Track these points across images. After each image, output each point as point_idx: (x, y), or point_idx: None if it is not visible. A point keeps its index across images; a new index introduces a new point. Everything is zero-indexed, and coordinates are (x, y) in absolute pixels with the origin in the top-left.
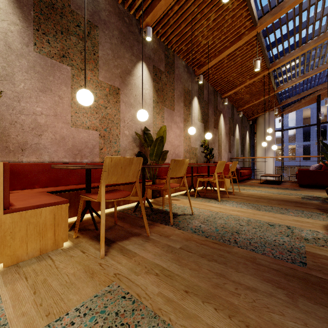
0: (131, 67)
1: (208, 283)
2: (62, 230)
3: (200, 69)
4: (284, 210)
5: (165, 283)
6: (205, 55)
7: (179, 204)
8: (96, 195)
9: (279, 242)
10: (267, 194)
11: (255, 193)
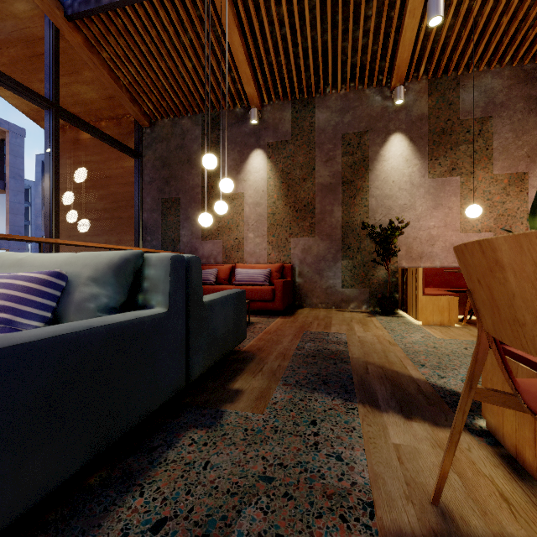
0: None
1: None
2: (454, 314)
3: None
4: None
5: None
6: None
7: None
8: None
9: None
10: None
11: None
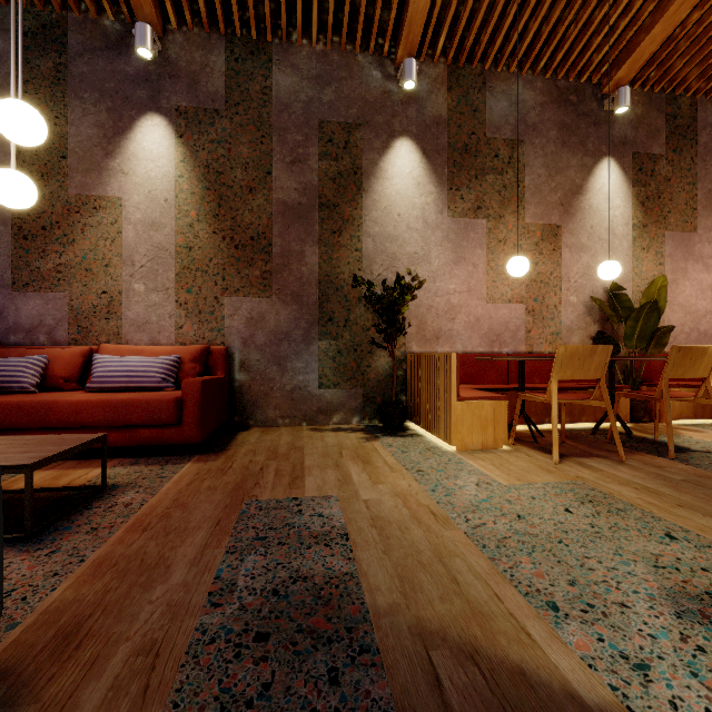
0: (582, 179)
1: None
2: (501, 430)
3: None
4: None
5: (647, 495)
6: None
7: (699, 437)
8: (540, 393)
9: None
10: None
11: None
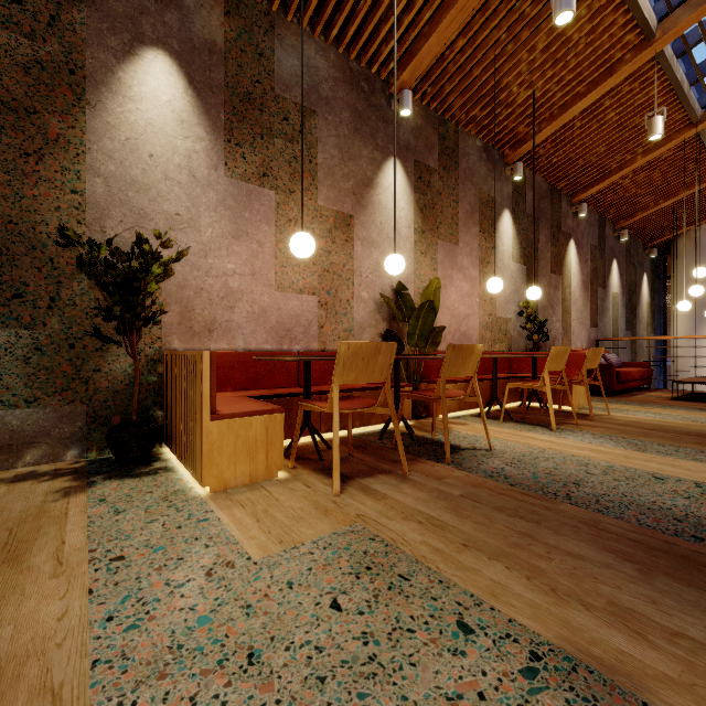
0: (373, 172)
1: (502, 541)
2: (276, 453)
3: (517, 150)
4: (705, 455)
5: (432, 532)
6: (528, 120)
7: (465, 431)
8: (323, 402)
9: (663, 505)
10: (678, 422)
11: (648, 420)
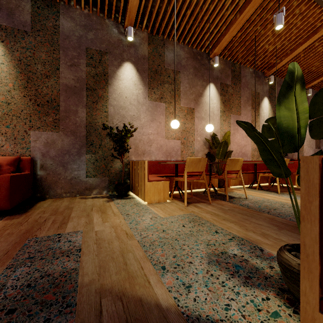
0: (202, 90)
1: (236, 219)
2: (166, 193)
3: (270, 70)
4: None
5: (214, 216)
6: (275, 57)
7: (239, 192)
8: (182, 177)
9: None
10: None
11: None
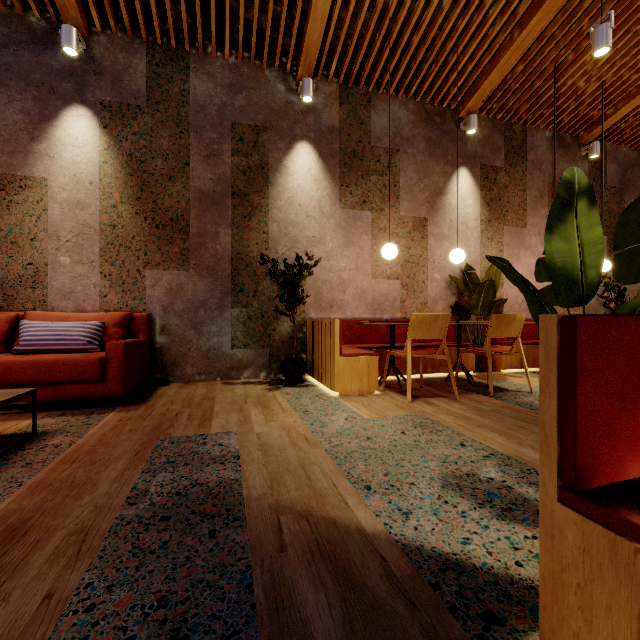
0: (444, 182)
1: (504, 427)
2: (373, 379)
3: (592, 131)
4: None
5: (462, 420)
6: (601, 105)
7: (518, 381)
8: (402, 350)
9: None
10: None
11: None
